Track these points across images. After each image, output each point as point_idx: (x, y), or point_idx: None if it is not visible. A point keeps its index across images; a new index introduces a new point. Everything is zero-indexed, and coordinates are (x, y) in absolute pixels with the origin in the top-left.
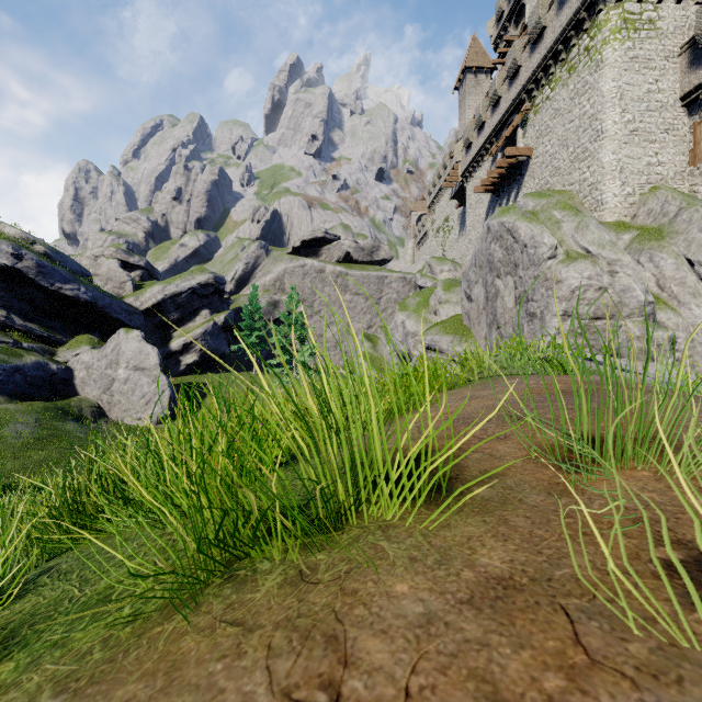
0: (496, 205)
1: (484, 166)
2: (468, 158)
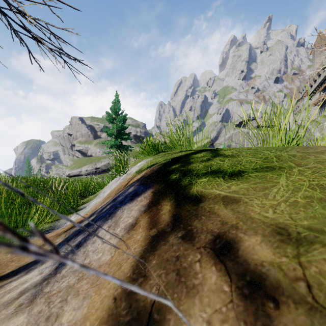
0: (320, 110)
1: (317, 94)
2: (311, 90)
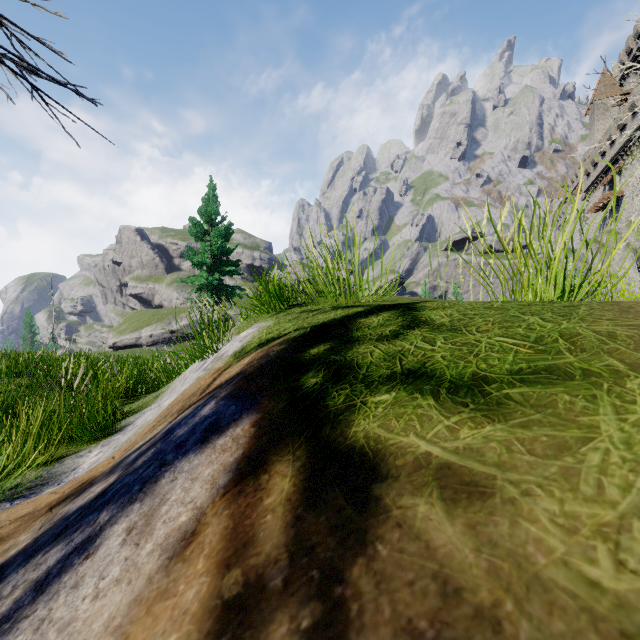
0: (605, 220)
1: (599, 190)
2: (588, 182)
